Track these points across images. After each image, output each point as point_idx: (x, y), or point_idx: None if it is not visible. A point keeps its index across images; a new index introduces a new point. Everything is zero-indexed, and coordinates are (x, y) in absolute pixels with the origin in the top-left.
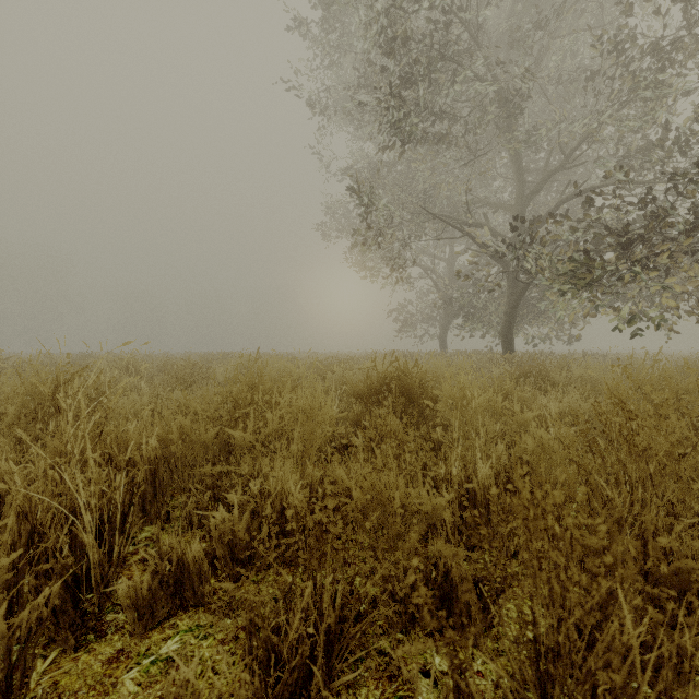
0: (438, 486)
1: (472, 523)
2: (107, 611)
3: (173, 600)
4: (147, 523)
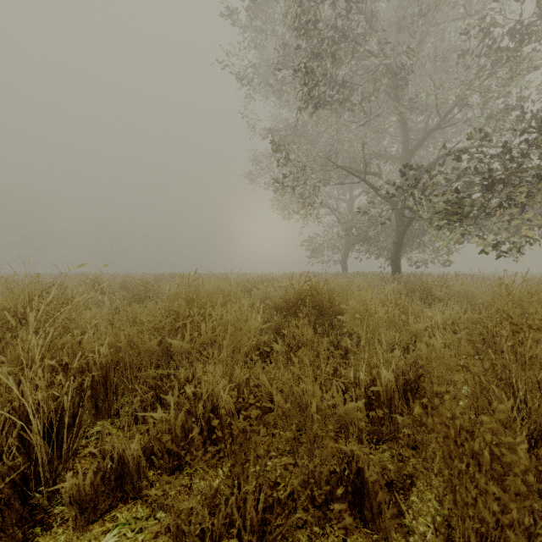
0: (347, 387)
1: (376, 420)
2: (56, 503)
3: (114, 493)
4: (100, 418)
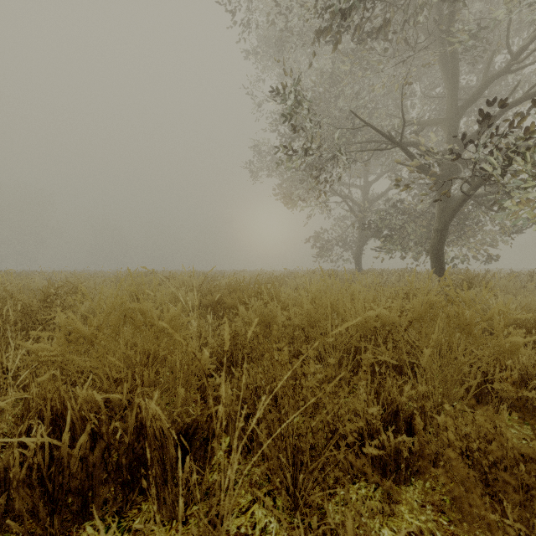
0: None
1: None
2: None
3: None
4: None
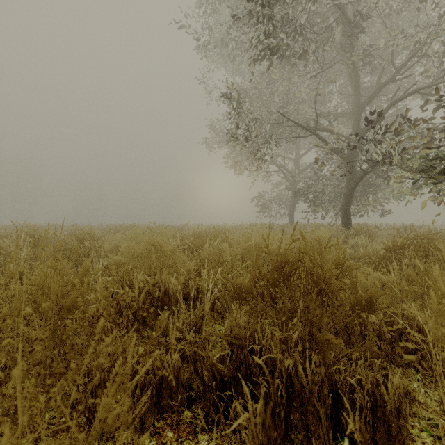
0: None
1: None
2: None
3: None
4: None
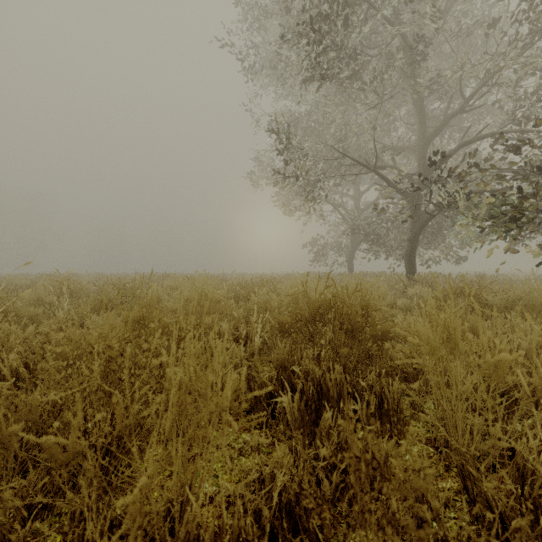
0: None
1: None
2: None
3: None
4: None
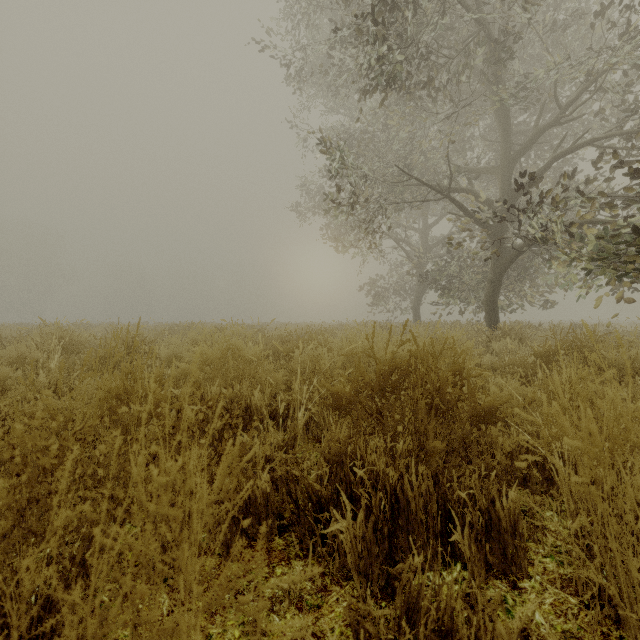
0: None
1: None
2: None
3: None
4: None
